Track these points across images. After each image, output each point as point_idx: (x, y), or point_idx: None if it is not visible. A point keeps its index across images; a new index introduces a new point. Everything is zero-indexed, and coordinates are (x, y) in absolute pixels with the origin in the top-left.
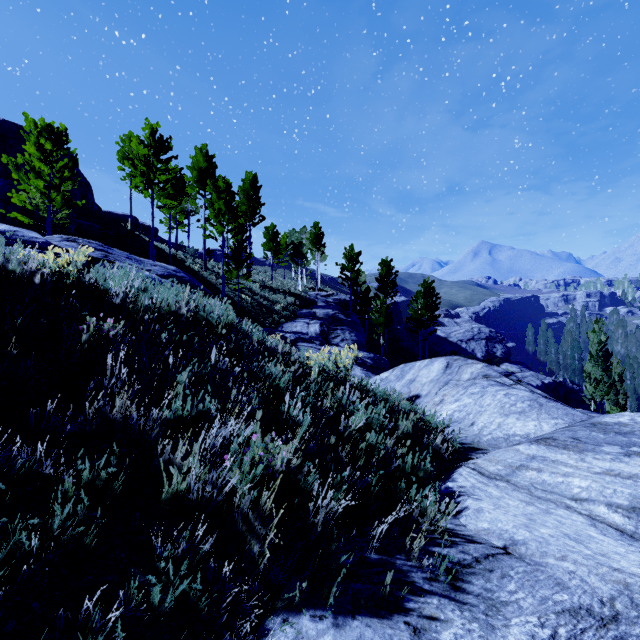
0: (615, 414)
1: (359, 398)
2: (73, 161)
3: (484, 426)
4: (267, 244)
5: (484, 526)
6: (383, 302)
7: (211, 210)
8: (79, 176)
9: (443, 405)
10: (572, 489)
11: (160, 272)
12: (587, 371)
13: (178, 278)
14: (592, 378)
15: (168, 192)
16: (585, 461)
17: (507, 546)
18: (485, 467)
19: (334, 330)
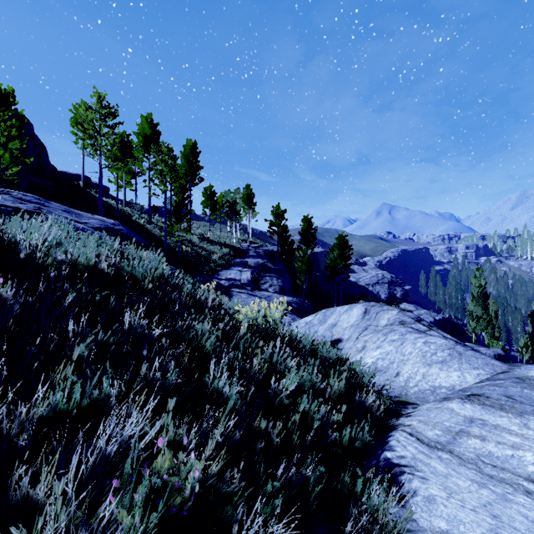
0: None
1: (289, 353)
2: (20, 121)
3: (409, 377)
4: (205, 202)
5: (441, 526)
6: (305, 253)
7: (154, 171)
8: (34, 138)
9: (366, 352)
10: (526, 466)
11: (96, 225)
12: (470, 310)
13: (115, 231)
14: (474, 315)
15: (116, 154)
16: (530, 428)
17: None
18: (422, 432)
19: (263, 277)
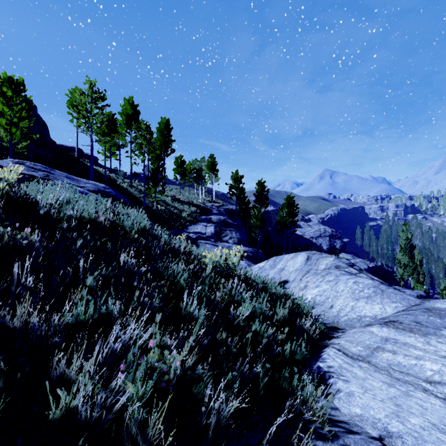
0: (443, 300)
1: (245, 288)
2: (29, 105)
3: (341, 308)
4: (177, 169)
5: (357, 411)
6: (259, 211)
7: (135, 144)
8: (38, 118)
9: (307, 290)
10: (425, 372)
11: (91, 188)
12: (398, 258)
13: (106, 193)
14: (402, 263)
15: (104, 130)
16: (431, 344)
17: (382, 437)
18: (348, 348)
19: (224, 231)
